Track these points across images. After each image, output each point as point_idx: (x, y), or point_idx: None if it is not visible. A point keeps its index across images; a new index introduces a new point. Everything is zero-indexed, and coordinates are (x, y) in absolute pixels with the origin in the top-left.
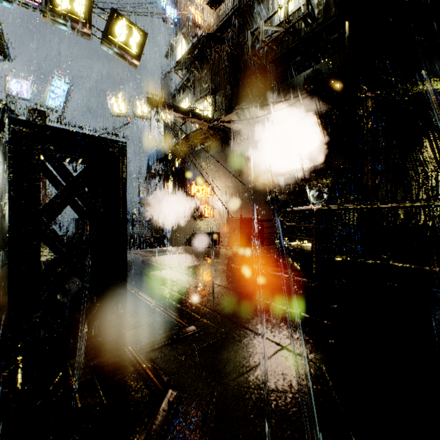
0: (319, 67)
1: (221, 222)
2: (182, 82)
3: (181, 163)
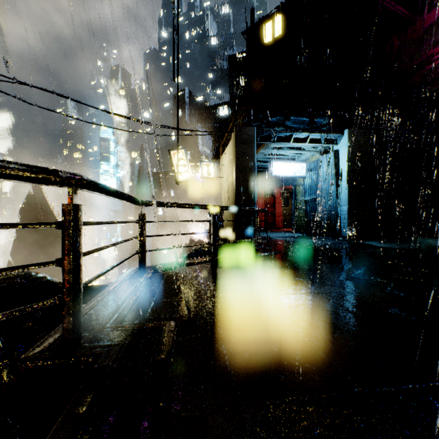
0: None
1: None
2: None
3: None
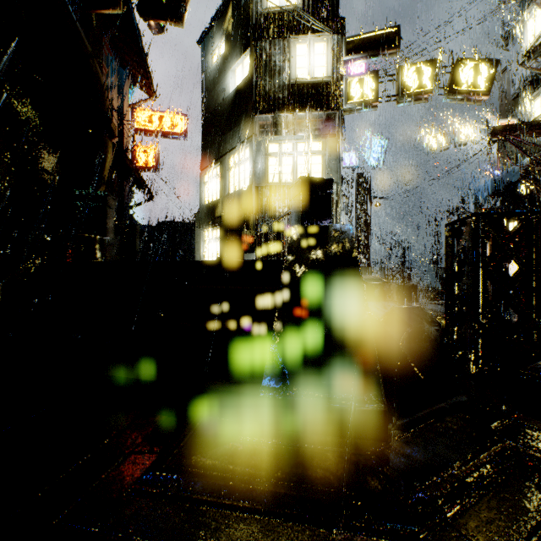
0: None
1: None
2: (534, 72)
3: (534, 189)
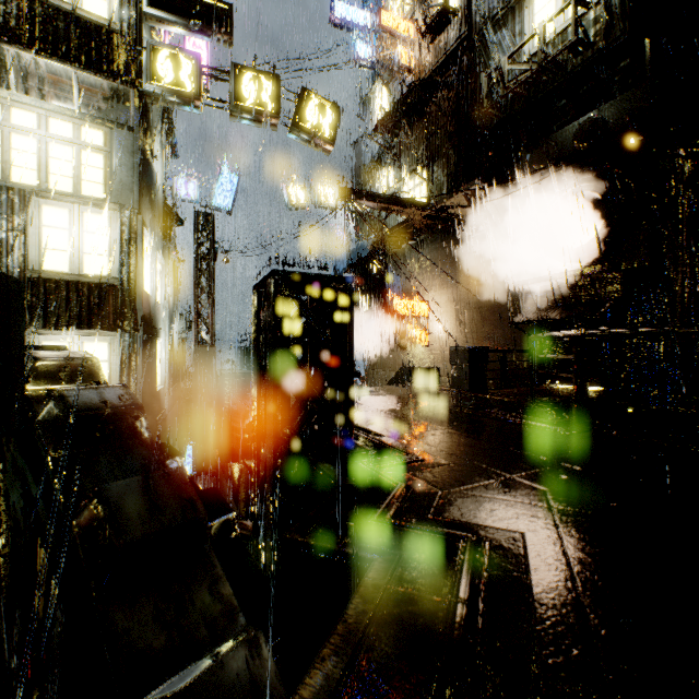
0: (599, 112)
1: (440, 353)
2: (382, 150)
3: (381, 268)
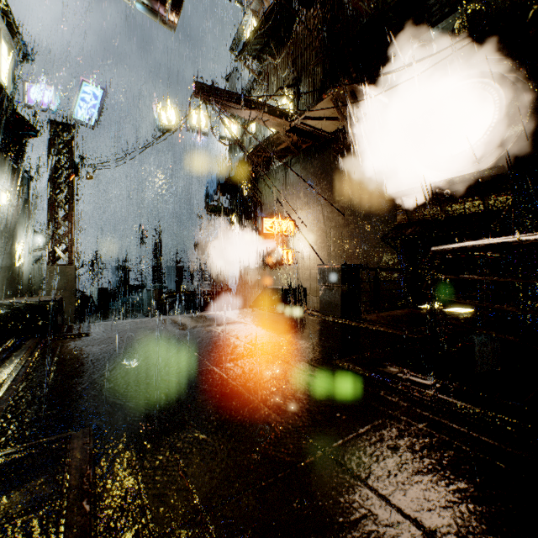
0: None
1: (306, 272)
2: (252, 80)
3: (249, 189)
